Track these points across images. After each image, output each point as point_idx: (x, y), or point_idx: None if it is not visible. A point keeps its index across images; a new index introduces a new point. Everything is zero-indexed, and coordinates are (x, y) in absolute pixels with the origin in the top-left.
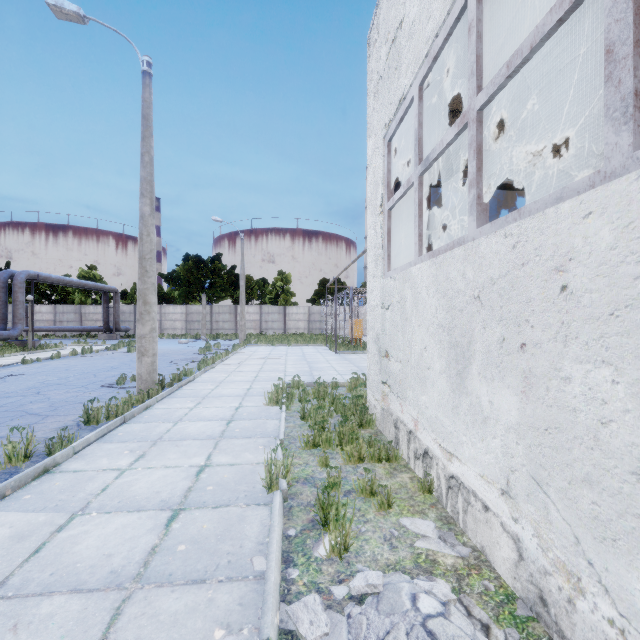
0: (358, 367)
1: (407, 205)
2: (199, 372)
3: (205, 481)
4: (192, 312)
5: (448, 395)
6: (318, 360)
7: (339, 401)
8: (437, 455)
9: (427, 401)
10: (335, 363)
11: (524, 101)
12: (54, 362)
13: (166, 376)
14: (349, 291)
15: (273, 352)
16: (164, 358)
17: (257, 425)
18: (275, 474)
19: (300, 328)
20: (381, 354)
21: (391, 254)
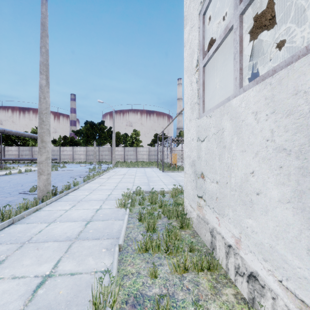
0: (175, 180)
1: (212, 72)
2: (82, 183)
3: (38, 301)
4: (89, 150)
5: (298, 231)
6: (153, 176)
7: (165, 206)
8: (274, 289)
9: (255, 226)
10: (162, 177)
11: (290, 3)
12: (5, 177)
13: (63, 186)
14: (169, 139)
15: (129, 171)
16: (68, 174)
17: (107, 226)
18: (102, 302)
19: (144, 158)
20: (197, 175)
21: (205, 100)
